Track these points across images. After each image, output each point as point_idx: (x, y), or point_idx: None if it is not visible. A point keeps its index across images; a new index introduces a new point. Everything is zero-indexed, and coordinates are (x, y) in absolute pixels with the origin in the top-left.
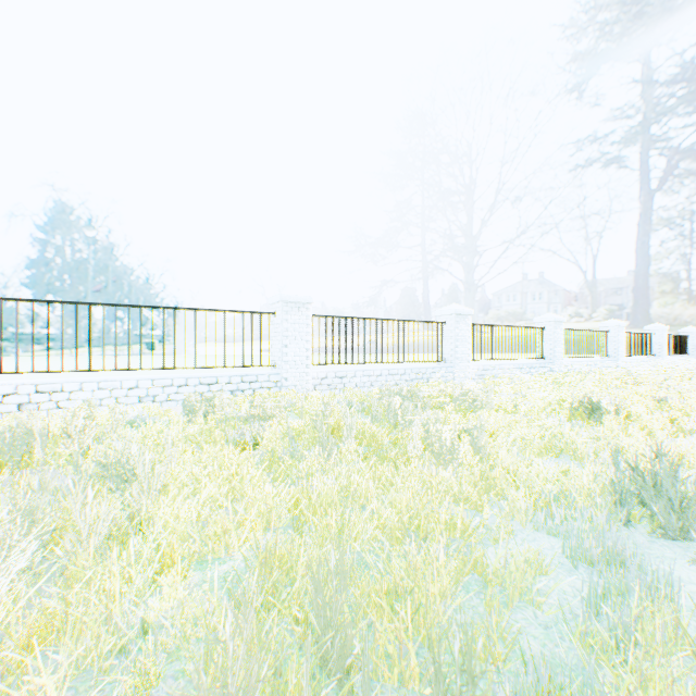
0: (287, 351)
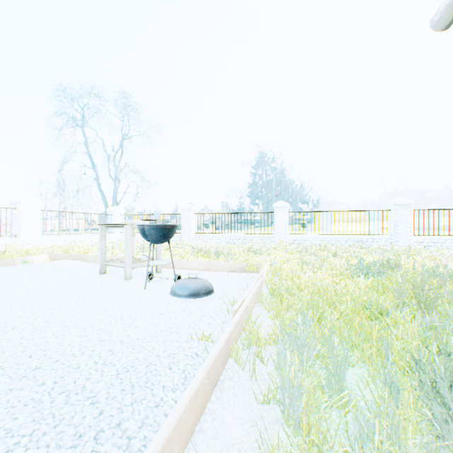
0: (397, 228)
